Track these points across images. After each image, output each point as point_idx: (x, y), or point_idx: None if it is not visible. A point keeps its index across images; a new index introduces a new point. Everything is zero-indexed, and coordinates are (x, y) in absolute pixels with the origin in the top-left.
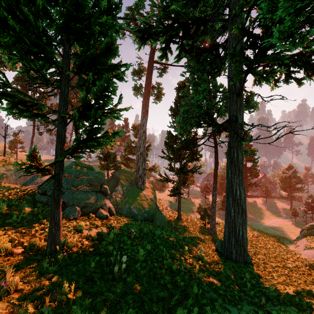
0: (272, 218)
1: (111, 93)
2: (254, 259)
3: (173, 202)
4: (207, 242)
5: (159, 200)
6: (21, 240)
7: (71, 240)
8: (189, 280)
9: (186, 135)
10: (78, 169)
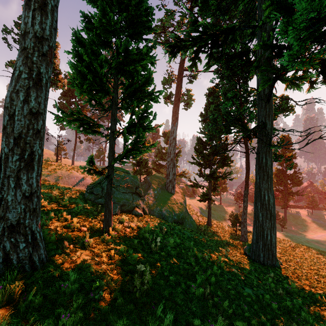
0: (318, 231)
1: (149, 114)
2: (284, 265)
3: (204, 209)
4: (236, 246)
5: (189, 206)
6: (83, 224)
7: (117, 226)
8: (211, 266)
9: (216, 140)
10: (117, 173)
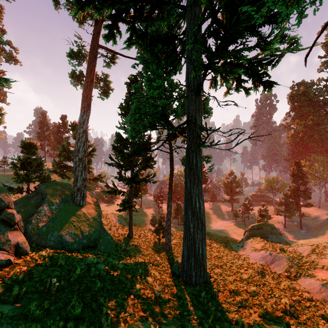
0: (218, 220)
1: None
2: (213, 275)
3: (124, 215)
4: (163, 264)
5: (106, 216)
6: None
7: None
8: None
9: (138, 138)
10: None
